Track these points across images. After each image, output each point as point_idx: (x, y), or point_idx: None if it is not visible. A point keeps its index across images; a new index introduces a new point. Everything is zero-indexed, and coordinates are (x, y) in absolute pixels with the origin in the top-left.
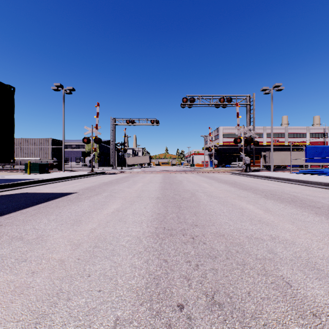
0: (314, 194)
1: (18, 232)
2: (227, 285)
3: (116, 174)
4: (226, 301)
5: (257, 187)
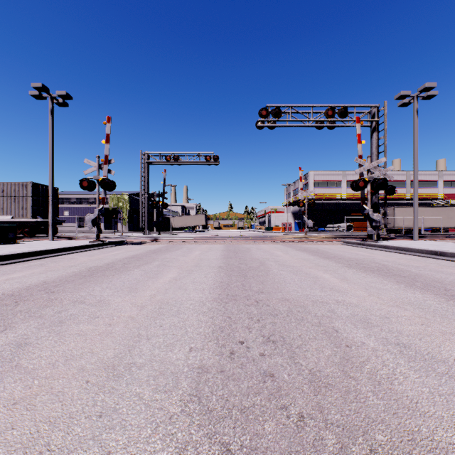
0: None
1: None
2: None
3: (143, 243)
4: None
5: None
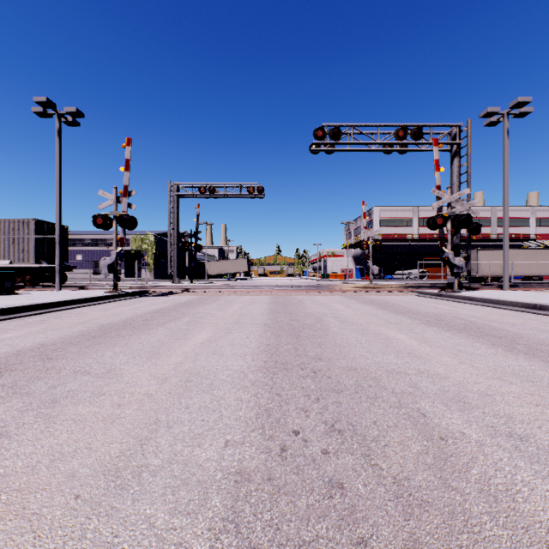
0: None
1: None
2: None
3: (171, 294)
4: None
5: None
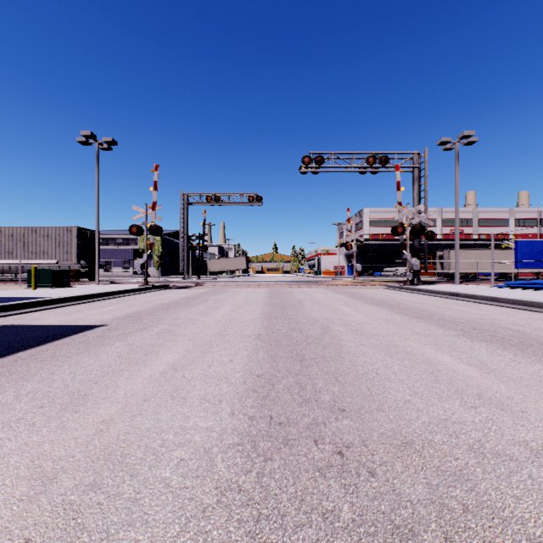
0: None
1: None
2: None
3: (188, 288)
4: None
5: (441, 313)
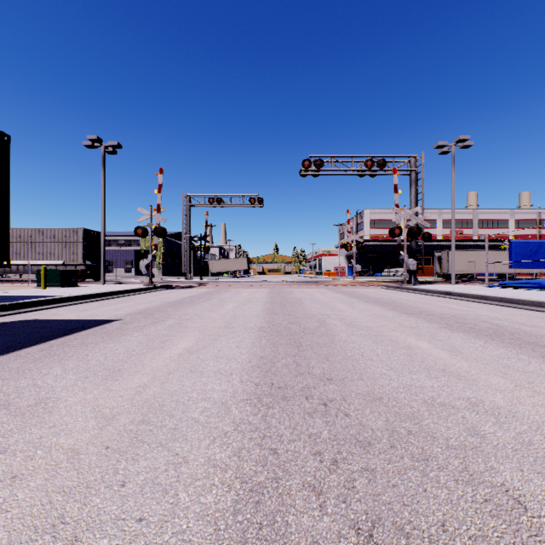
0: (531, 322)
1: (3, 392)
2: (397, 505)
3: (191, 287)
4: (400, 544)
5: (431, 310)
